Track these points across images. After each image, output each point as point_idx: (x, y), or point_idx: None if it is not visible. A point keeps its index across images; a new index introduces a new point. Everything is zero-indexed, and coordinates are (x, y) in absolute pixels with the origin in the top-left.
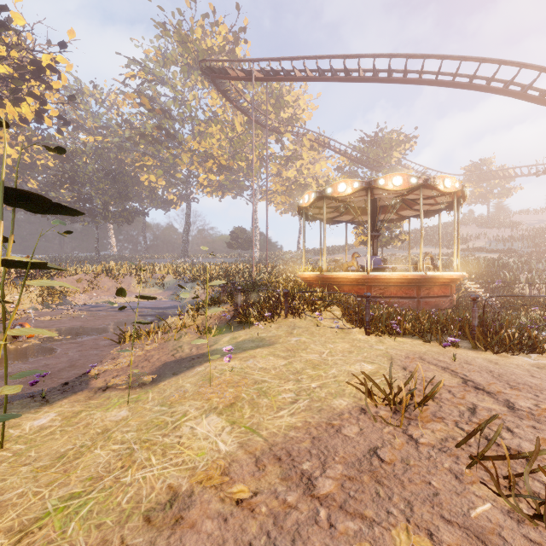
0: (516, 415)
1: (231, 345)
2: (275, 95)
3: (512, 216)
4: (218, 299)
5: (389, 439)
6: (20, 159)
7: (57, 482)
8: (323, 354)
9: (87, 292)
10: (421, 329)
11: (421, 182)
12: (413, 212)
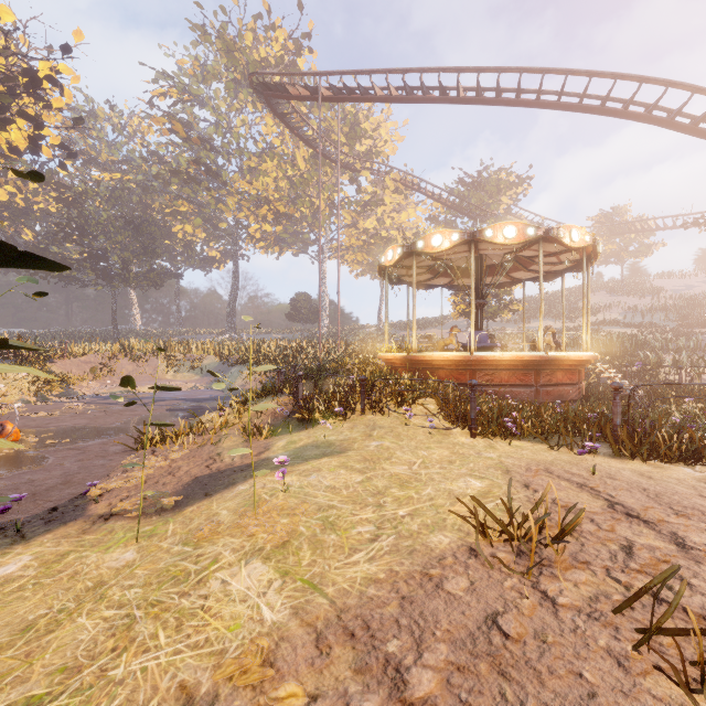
0: (690, 556)
1: (288, 453)
2: (348, 122)
3: (652, 280)
4: (273, 389)
5: (514, 599)
6: (10, 203)
7: (11, 675)
8: (414, 465)
9: (99, 378)
10: (545, 429)
11: (540, 233)
12: (529, 273)
